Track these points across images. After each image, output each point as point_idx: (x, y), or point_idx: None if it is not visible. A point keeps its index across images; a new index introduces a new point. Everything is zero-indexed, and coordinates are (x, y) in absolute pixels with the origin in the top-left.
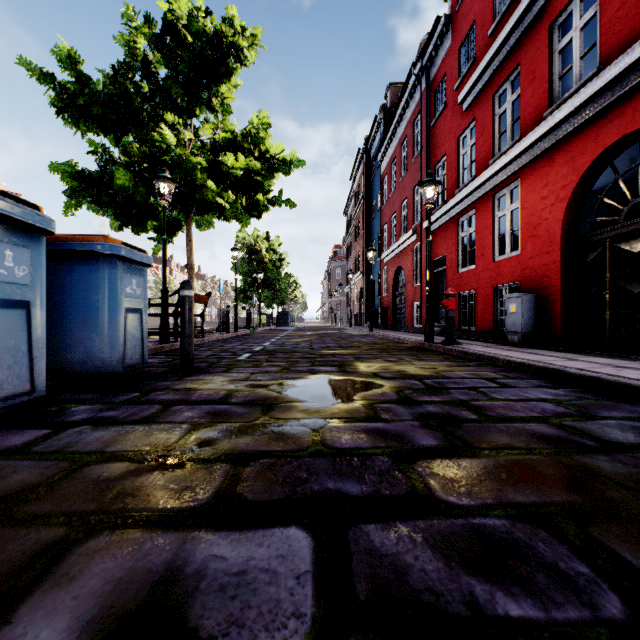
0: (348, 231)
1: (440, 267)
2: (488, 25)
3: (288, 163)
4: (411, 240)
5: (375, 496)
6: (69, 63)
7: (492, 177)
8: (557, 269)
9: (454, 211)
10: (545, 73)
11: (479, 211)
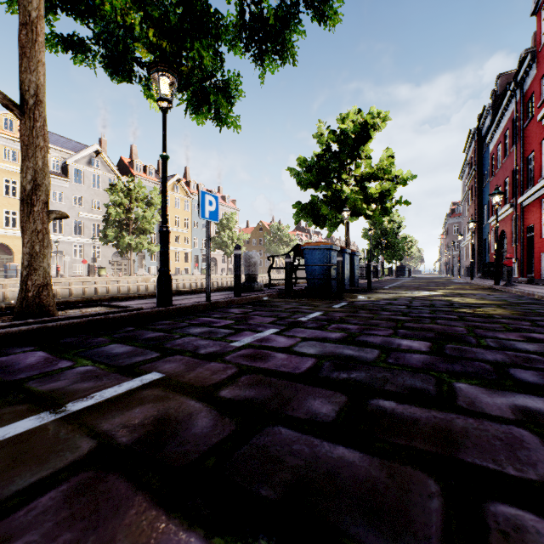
0: (463, 193)
1: (532, 232)
2: None
3: (405, 180)
4: (509, 211)
5: (421, 298)
6: (302, 163)
7: None
8: None
9: (536, 195)
10: None
11: None
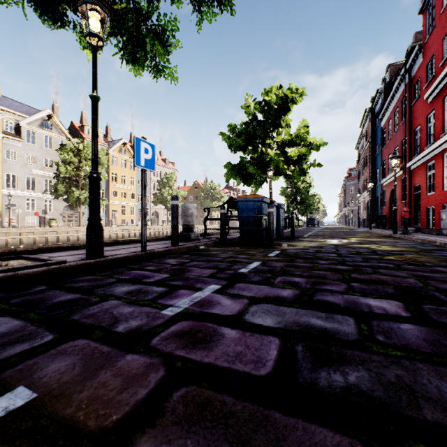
0: (359, 160)
1: (418, 191)
2: (440, 59)
3: (318, 146)
4: (399, 173)
5: (342, 245)
6: (233, 129)
7: (440, 145)
8: None
9: (423, 160)
10: None
11: (436, 162)
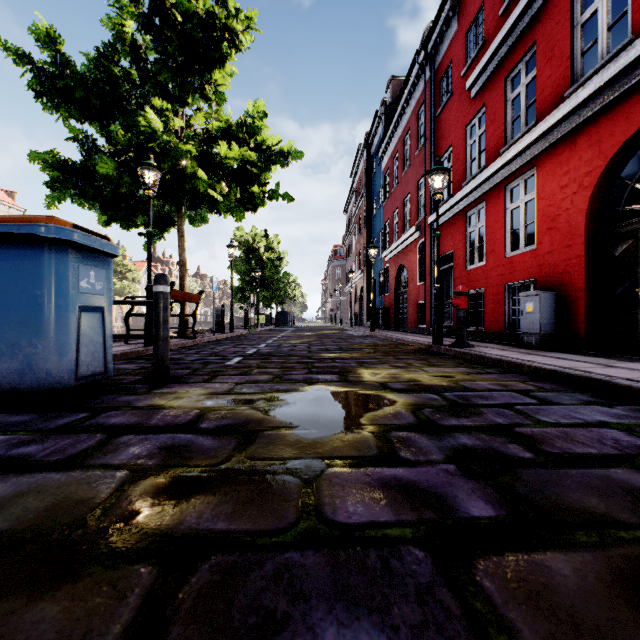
0: (348, 230)
1: (445, 265)
2: (499, 4)
3: (285, 154)
4: (414, 237)
5: None
6: (48, 43)
7: (504, 166)
8: (580, 264)
9: (461, 205)
10: (566, 49)
11: (489, 204)
